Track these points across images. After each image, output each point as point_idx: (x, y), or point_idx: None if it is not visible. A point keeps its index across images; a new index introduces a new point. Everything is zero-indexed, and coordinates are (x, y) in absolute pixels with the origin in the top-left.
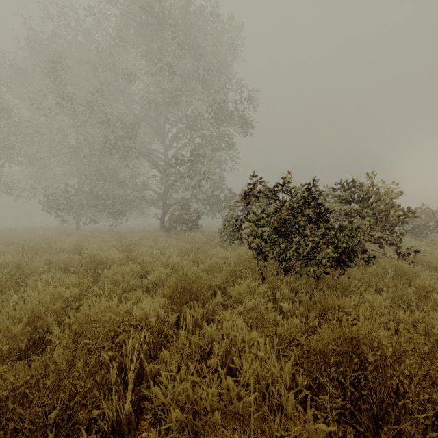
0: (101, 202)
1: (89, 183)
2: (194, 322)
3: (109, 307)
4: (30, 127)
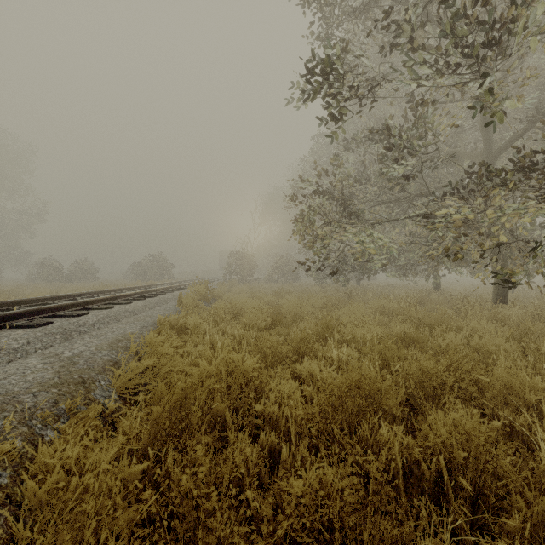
0: None
1: None
2: None
3: None
4: None
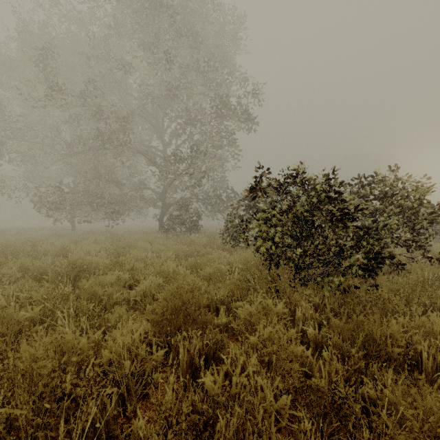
0: (97, 202)
1: (83, 182)
2: (189, 359)
3: (82, 330)
4: (22, 123)
